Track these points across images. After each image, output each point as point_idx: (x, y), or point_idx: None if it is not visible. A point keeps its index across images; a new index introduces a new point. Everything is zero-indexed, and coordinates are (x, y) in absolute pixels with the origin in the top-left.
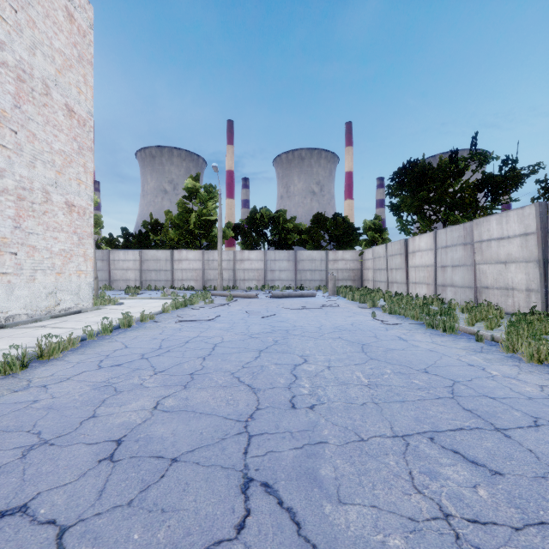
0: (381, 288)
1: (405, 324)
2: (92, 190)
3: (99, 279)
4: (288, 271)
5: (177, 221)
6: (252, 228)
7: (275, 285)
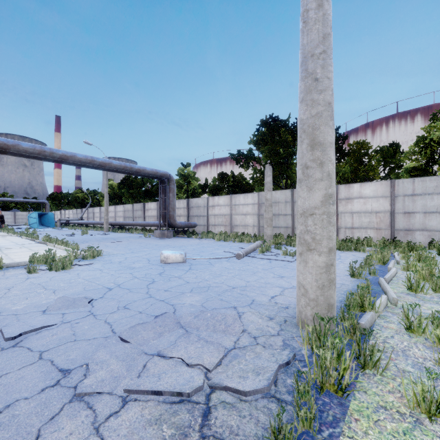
0: None
1: None
2: None
3: None
4: (11, 219)
5: None
6: None
7: (5, 223)
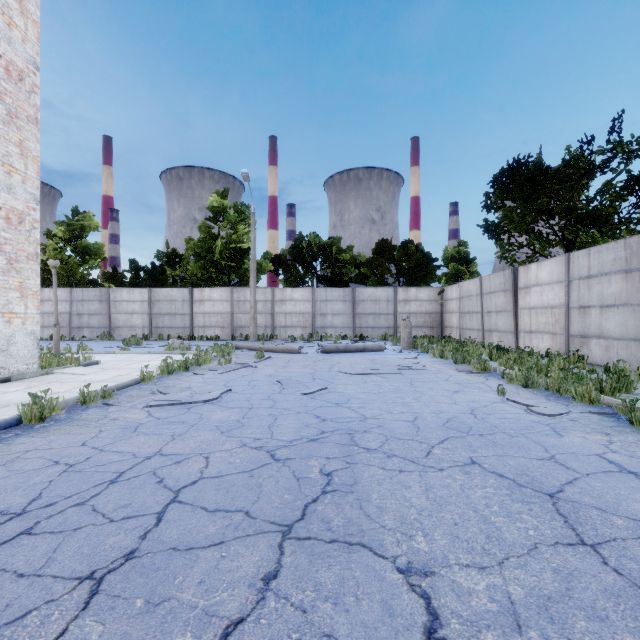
0: (472, 338)
1: (576, 414)
2: (37, 186)
3: (97, 325)
4: (344, 315)
5: (198, 250)
6: (297, 260)
7: (327, 333)
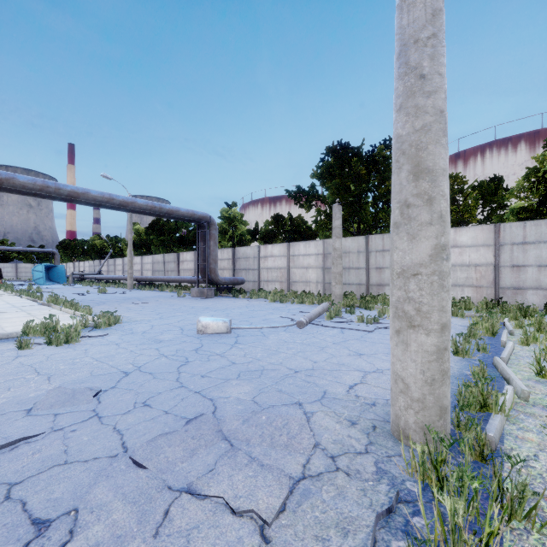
0: None
1: None
2: None
3: None
4: (12, 272)
5: None
6: None
7: (5, 278)
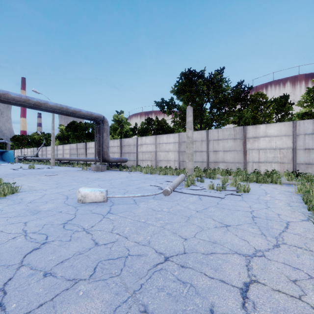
0: None
1: None
2: None
3: None
4: None
5: None
6: None
7: None
